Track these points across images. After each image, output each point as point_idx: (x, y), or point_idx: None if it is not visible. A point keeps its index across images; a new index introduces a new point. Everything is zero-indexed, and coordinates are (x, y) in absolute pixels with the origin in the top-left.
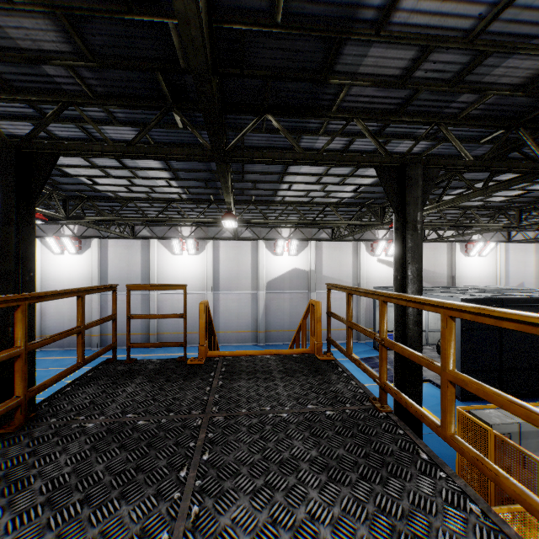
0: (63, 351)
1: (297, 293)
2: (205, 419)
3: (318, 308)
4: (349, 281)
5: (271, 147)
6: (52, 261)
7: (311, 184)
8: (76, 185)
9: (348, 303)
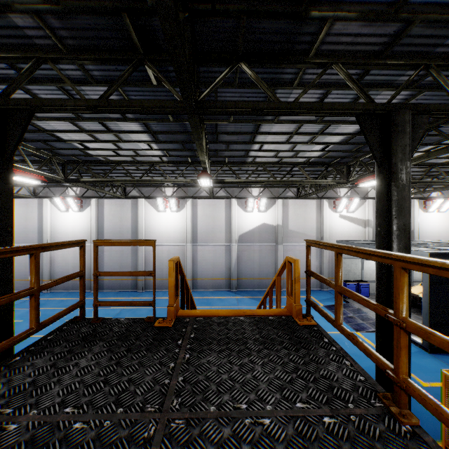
0: (68, 293)
1: (266, 245)
2: (160, 424)
3: (297, 267)
4: (313, 235)
5: None
6: (59, 217)
7: (281, 144)
8: (71, 150)
9: (337, 264)
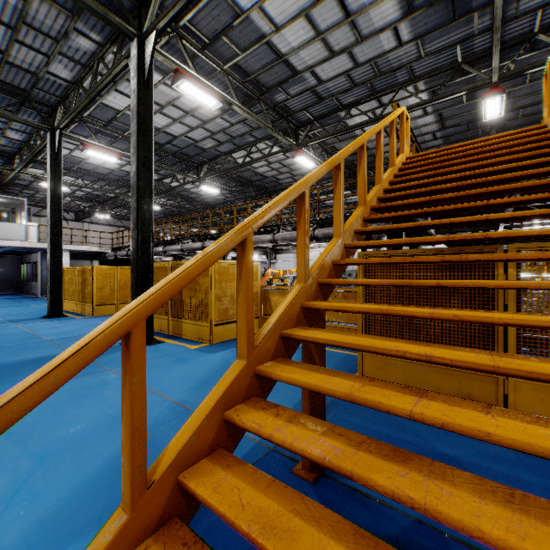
0: None
1: None
2: None
3: None
4: None
5: None
6: None
7: None
8: None
9: None
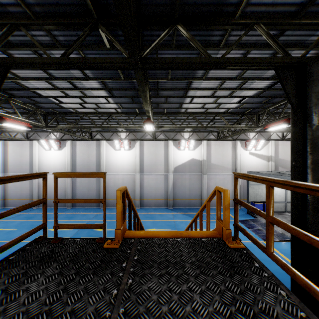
0: (50, 209)
1: (194, 175)
2: None
3: (227, 196)
4: (229, 167)
5: None
6: (44, 154)
7: (207, 98)
8: (49, 104)
9: (269, 196)
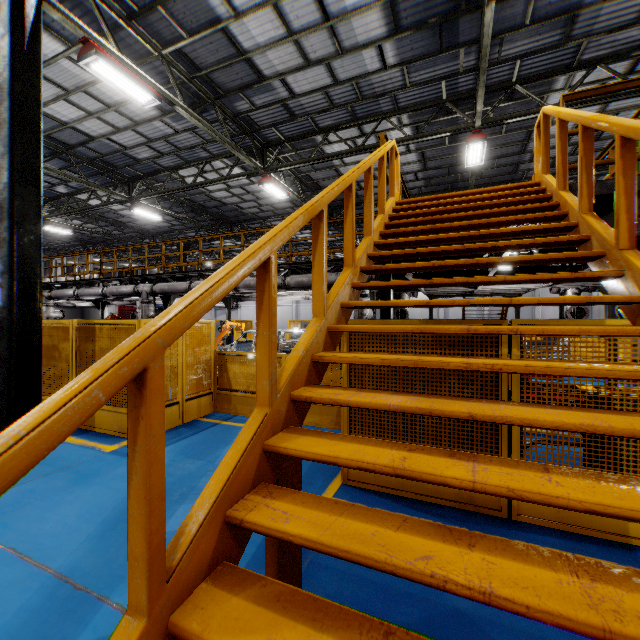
0: None
1: None
2: None
3: None
4: None
5: None
6: None
7: None
8: None
9: None
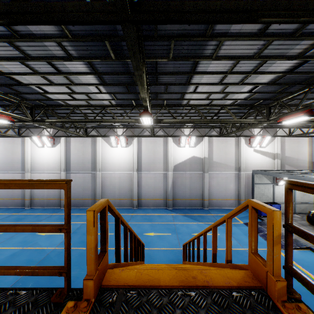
0: (43, 209)
1: (195, 173)
2: None
3: (276, 221)
4: (233, 165)
5: (184, 35)
6: (37, 152)
7: (214, 85)
8: (34, 95)
9: None
